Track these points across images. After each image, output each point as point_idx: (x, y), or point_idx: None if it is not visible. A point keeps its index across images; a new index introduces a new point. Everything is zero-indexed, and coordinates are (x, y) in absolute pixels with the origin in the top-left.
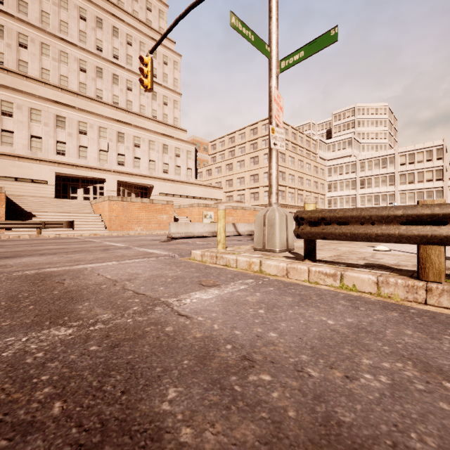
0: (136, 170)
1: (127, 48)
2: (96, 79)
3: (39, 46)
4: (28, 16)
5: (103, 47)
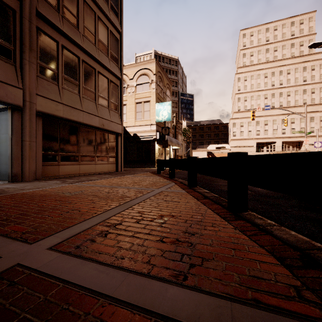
0: (292, 135)
1: (287, 76)
2: (271, 99)
3: (250, 98)
4: (247, 89)
5: (275, 83)
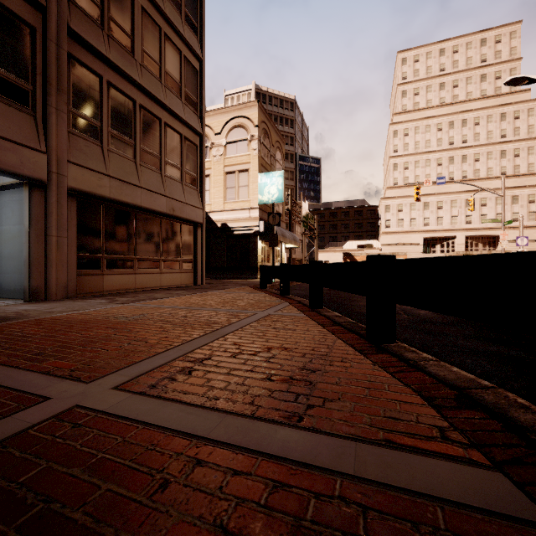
0: (482, 225)
1: (474, 129)
2: (449, 166)
3: (414, 164)
4: (408, 150)
5: (454, 140)
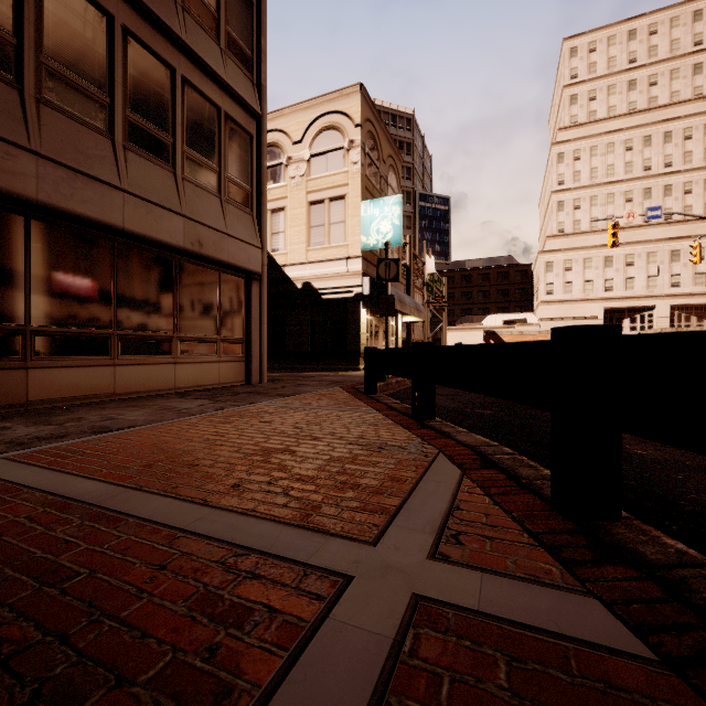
0: (698, 288)
1: (684, 146)
2: (643, 202)
3: (589, 200)
4: (580, 181)
5: (652, 164)
